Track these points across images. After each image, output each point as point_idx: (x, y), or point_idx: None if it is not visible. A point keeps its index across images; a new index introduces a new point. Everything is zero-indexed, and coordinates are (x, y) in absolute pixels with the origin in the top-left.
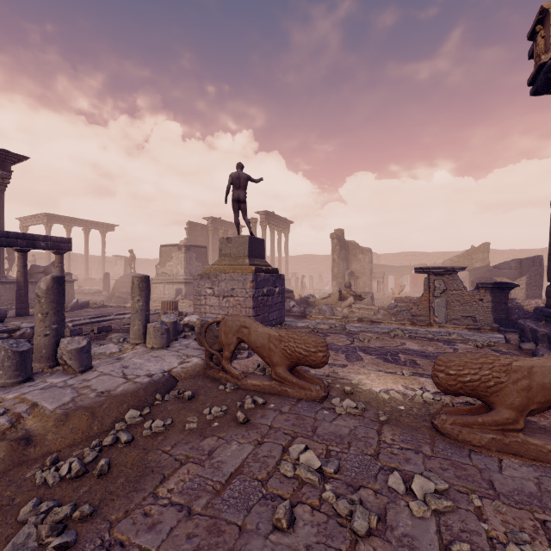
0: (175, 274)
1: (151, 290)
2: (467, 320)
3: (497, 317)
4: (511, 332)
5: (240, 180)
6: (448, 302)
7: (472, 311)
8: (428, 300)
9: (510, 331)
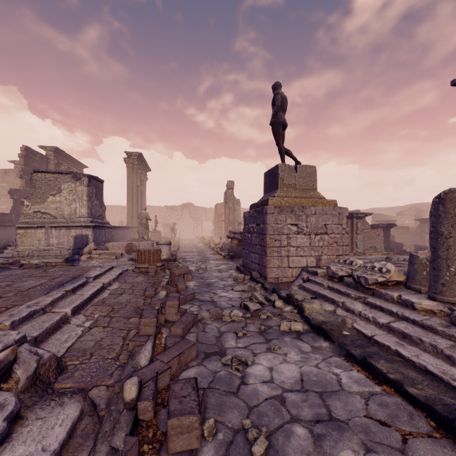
0: (66, 214)
1: (15, 239)
2: (371, 249)
3: (386, 246)
4: (403, 254)
5: (285, 102)
6: (363, 238)
7: (374, 243)
8: (350, 237)
9: (402, 254)
